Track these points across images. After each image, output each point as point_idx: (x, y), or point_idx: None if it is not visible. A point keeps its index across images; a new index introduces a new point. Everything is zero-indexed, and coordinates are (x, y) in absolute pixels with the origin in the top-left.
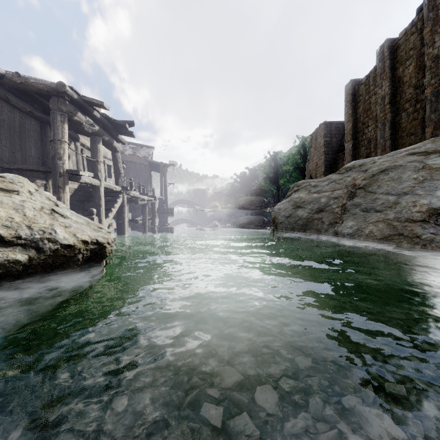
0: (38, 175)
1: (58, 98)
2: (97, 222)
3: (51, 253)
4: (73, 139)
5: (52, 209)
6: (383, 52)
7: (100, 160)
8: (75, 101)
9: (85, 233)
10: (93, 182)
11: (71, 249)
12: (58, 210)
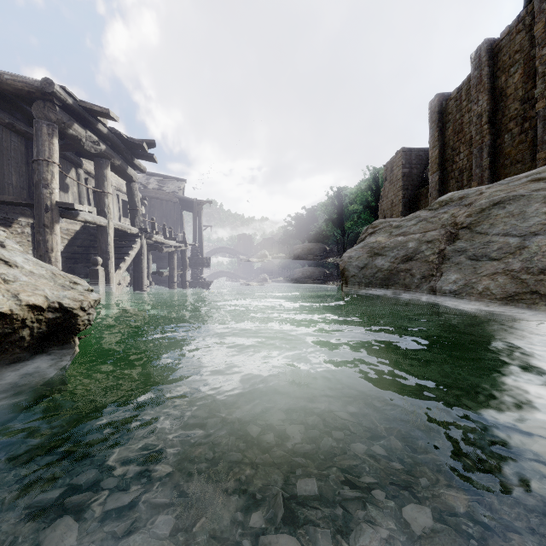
0: (21, 211)
1: (44, 102)
2: (104, 275)
3: None
4: (74, 164)
5: None
6: (479, 57)
7: (108, 191)
8: (69, 107)
9: (39, 292)
10: (97, 221)
11: (6, 320)
12: (0, 253)
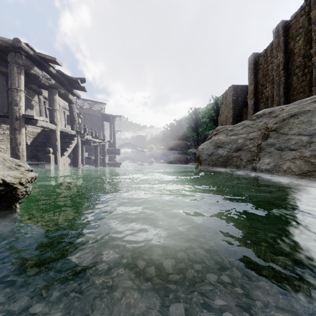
0: (3, 120)
1: (15, 53)
2: (54, 159)
3: None
4: (37, 92)
5: None
6: (278, 31)
7: (56, 108)
8: (31, 57)
9: None
10: (49, 126)
11: None
12: None
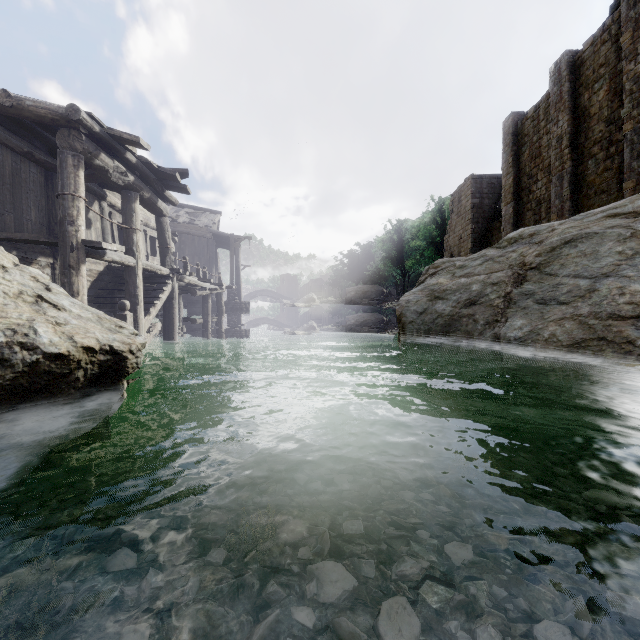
0: (41, 250)
1: (69, 131)
2: (132, 321)
3: (26, 368)
4: (98, 196)
5: (38, 295)
6: (559, 71)
7: (137, 227)
8: (96, 135)
9: (91, 335)
10: (125, 260)
11: (64, 361)
12: (48, 296)
